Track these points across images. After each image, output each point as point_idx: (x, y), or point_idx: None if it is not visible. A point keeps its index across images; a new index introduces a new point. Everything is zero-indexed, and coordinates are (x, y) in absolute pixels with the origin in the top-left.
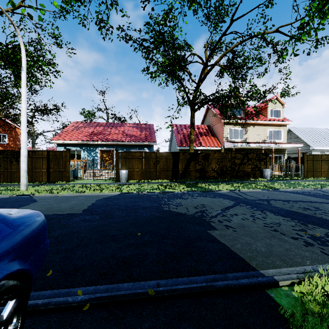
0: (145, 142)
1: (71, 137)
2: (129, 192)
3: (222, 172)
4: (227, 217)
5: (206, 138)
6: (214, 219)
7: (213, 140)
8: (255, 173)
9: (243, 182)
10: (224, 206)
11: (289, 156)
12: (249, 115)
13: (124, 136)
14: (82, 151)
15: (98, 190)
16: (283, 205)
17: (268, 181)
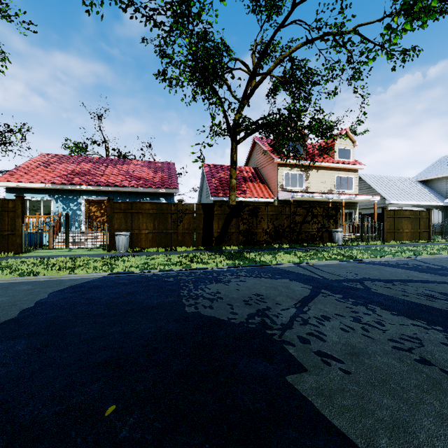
0: (161, 188)
1: (32, 177)
2: (125, 272)
3: (277, 235)
4: (313, 325)
5: (253, 185)
6: (289, 333)
7: (262, 188)
8: (322, 236)
9: (309, 249)
10: (297, 298)
11: (360, 212)
12: (311, 155)
13: (127, 179)
14: (53, 201)
15: (68, 270)
16: (391, 291)
17: (340, 246)
